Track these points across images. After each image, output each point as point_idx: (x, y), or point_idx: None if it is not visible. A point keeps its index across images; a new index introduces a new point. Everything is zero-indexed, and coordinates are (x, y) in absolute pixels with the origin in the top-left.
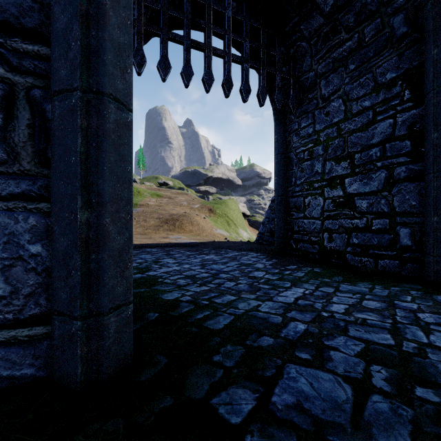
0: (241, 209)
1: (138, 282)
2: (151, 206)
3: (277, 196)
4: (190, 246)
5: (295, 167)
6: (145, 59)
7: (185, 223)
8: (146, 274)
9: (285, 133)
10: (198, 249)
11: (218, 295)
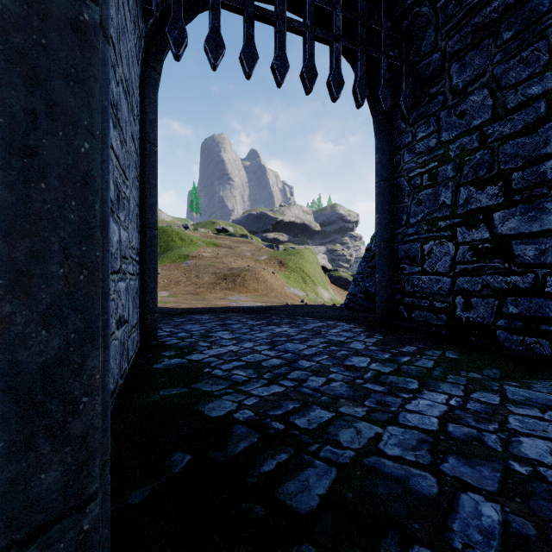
0: (320, 262)
1: (173, 373)
2: (206, 258)
3: (379, 242)
4: (254, 311)
5: (408, 199)
6: (186, 34)
7: (249, 280)
8: (187, 359)
9: (391, 150)
10: (265, 316)
11: (300, 407)
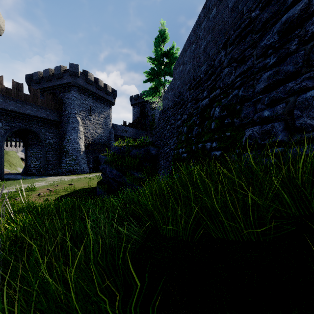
0: (20, 156)
1: None
2: None
3: (25, 162)
4: None
5: (29, 157)
6: None
7: None
8: None
9: (27, 150)
10: None
11: (10, 178)
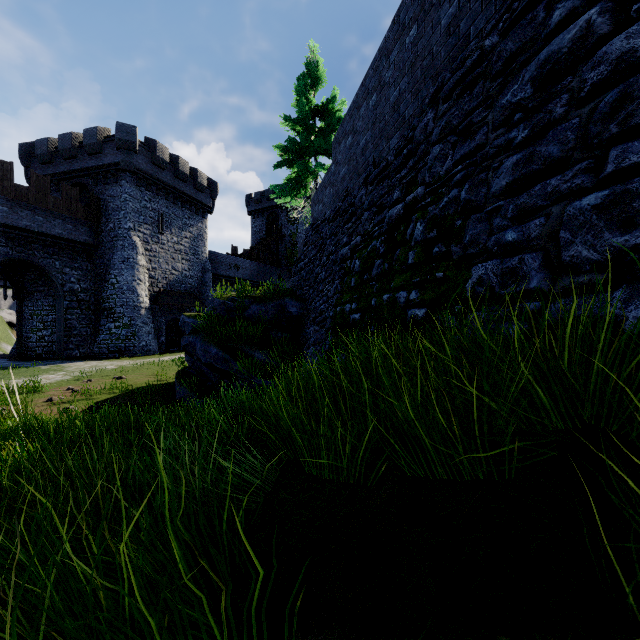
0: (7, 318)
1: None
2: None
3: (18, 332)
4: None
5: (27, 321)
6: None
7: None
8: None
9: (23, 305)
10: None
11: None
